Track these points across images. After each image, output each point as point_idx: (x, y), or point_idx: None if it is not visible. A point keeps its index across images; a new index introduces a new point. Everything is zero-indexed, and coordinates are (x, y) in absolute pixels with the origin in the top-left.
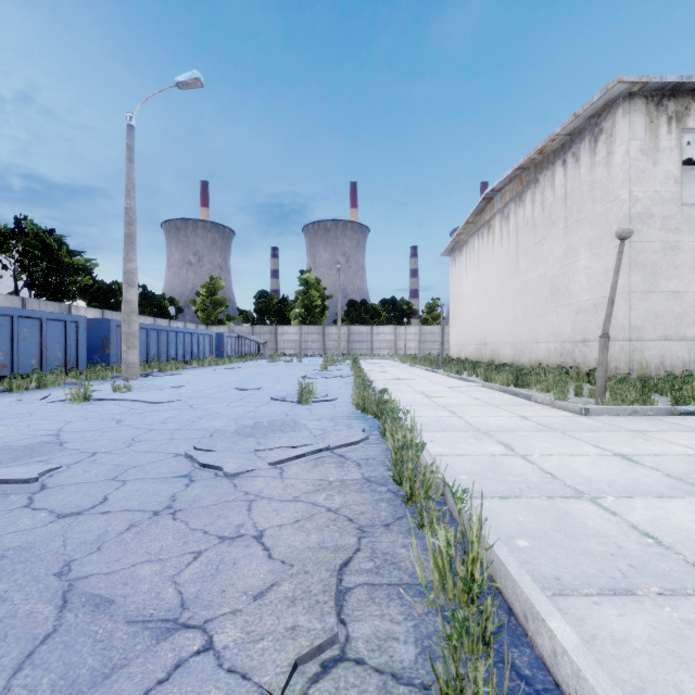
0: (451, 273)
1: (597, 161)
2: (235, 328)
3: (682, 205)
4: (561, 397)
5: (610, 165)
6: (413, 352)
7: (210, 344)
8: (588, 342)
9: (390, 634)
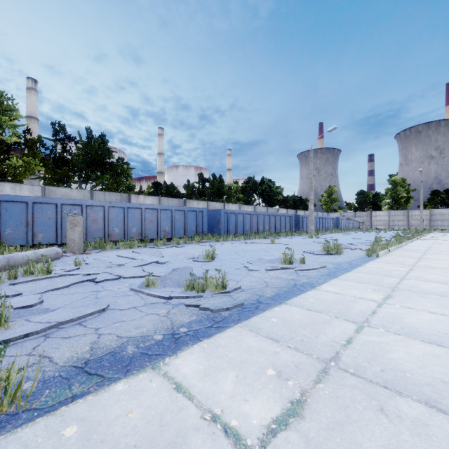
0: None
1: None
2: (343, 213)
3: None
4: None
5: None
6: None
7: (332, 223)
8: None
9: None
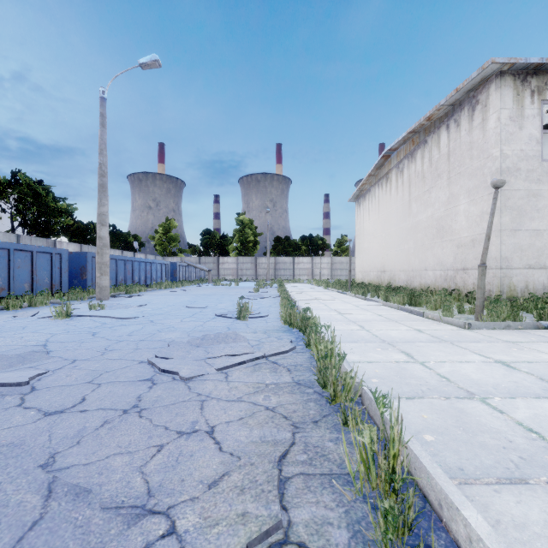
0: (356, 215)
1: (474, 126)
2: (185, 259)
3: (542, 161)
4: (448, 314)
5: (485, 129)
6: (326, 277)
7: (166, 271)
8: (467, 270)
9: (325, 520)
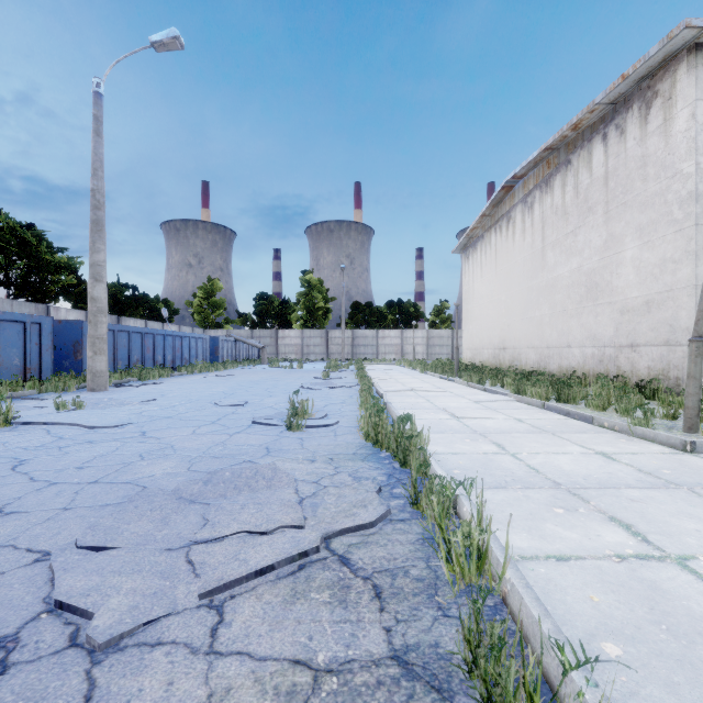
0: (463, 271)
1: (650, 131)
2: (233, 331)
3: None
4: (644, 423)
5: (669, 134)
6: (420, 357)
7: (203, 349)
8: (637, 347)
9: None
